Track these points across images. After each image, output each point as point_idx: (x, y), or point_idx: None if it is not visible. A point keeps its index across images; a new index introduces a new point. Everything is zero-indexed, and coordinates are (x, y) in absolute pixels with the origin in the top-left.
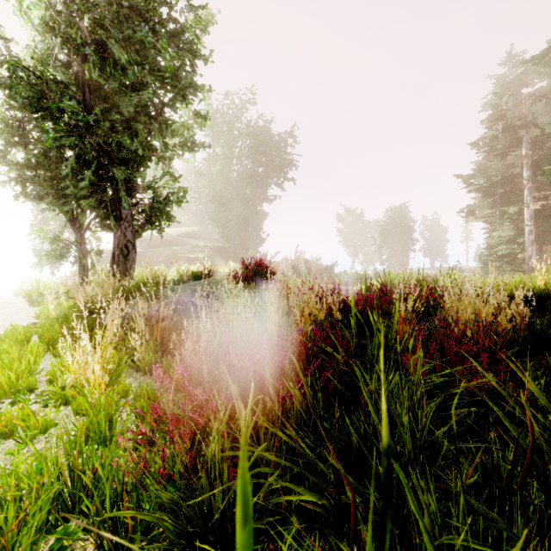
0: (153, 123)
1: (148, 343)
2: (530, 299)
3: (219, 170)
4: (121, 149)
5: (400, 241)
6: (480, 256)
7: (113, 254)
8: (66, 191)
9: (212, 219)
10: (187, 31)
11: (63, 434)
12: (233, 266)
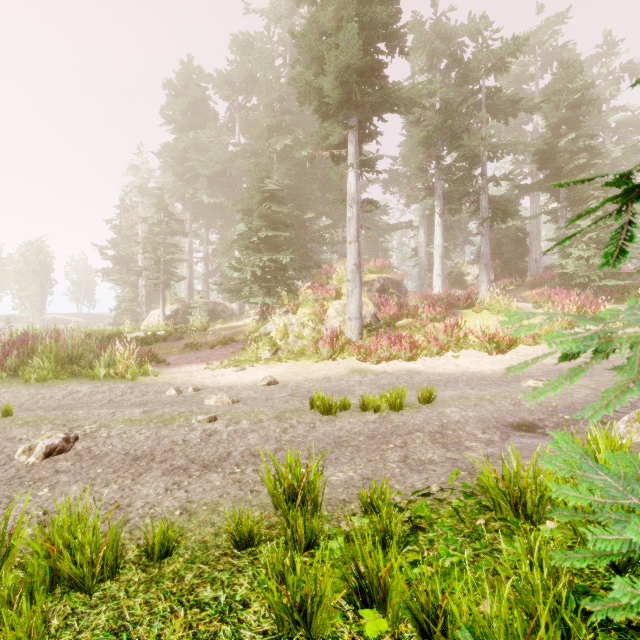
0: None
1: None
2: (109, 337)
3: None
4: None
5: (38, 283)
6: (111, 310)
7: None
8: None
9: None
10: None
11: None
12: None
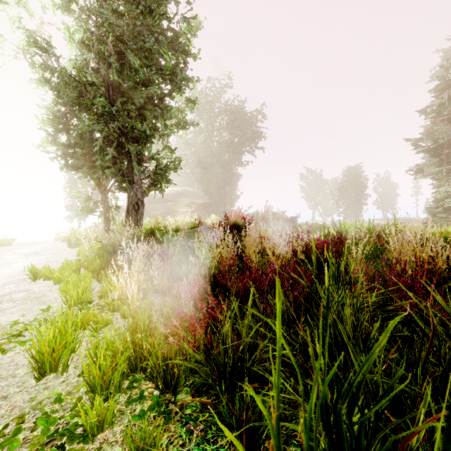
0: (157, 110)
1: (163, 273)
2: None
3: (203, 141)
4: (134, 130)
5: (355, 196)
6: (428, 209)
7: (127, 209)
8: (96, 163)
9: (197, 180)
10: (181, 36)
11: (117, 328)
12: (214, 218)
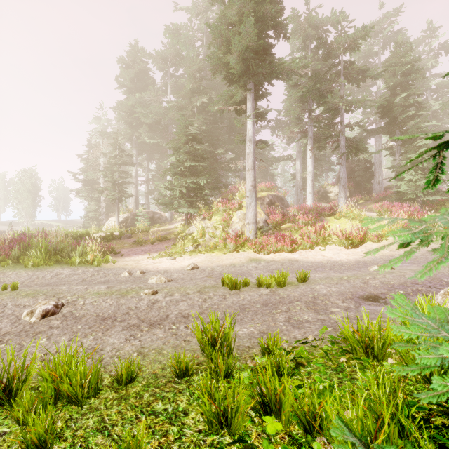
0: None
1: None
2: (81, 236)
3: None
4: None
5: (30, 199)
6: (82, 217)
7: None
8: None
9: None
10: None
11: None
12: None
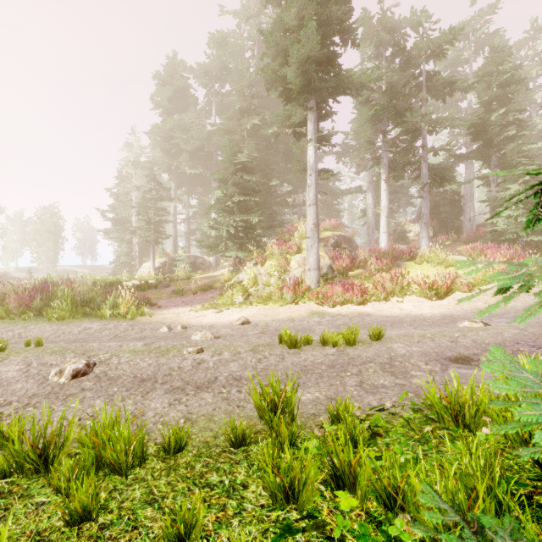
0: None
1: None
2: (111, 285)
3: None
4: None
5: (51, 241)
6: (111, 262)
7: None
8: None
9: None
10: None
11: None
12: None
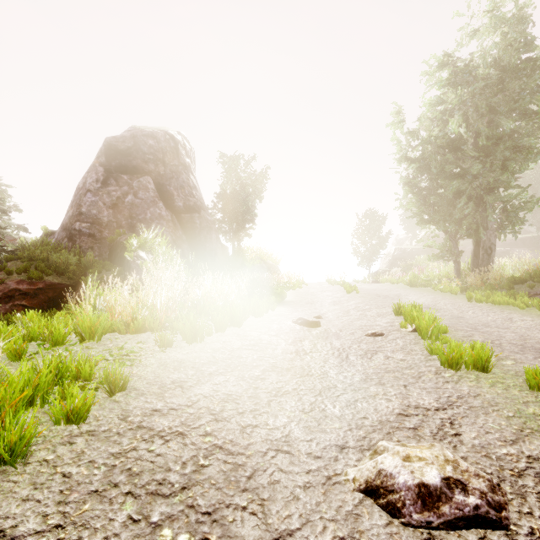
0: (518, 155)
1: None
2: None
3: None
4: (498, 183)
5: None
6: None
7: (474, 253)
8: (455, 217)
9: None
10: None
11: None
12: None
